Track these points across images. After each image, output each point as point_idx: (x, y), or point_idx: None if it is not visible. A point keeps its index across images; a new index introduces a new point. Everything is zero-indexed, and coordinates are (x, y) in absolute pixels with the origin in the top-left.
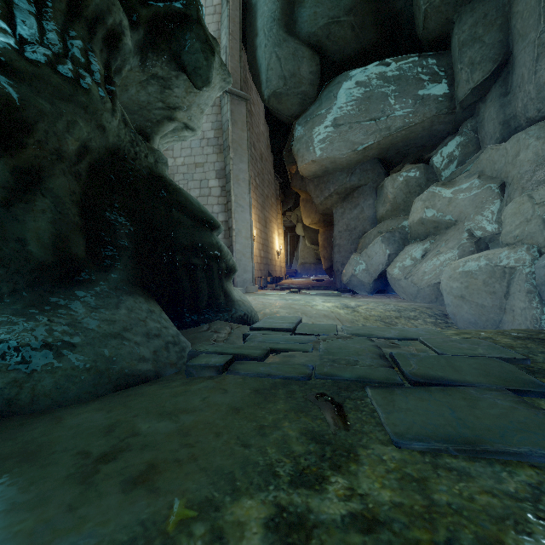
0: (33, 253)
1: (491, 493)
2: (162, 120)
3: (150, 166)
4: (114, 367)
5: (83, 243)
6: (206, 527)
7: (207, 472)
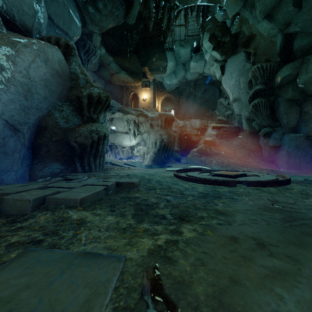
0: None
1: (105, 242)
2: None
3: None
4: None
5: None
6: (199, 231)
7: (212, 241)
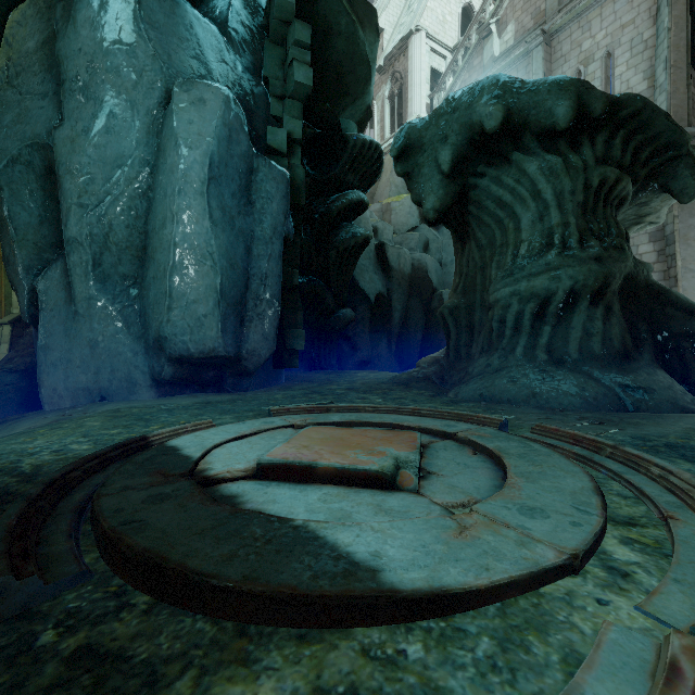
0: (615, 345)
1: None
2: (628, 227)
3: (645, 278)
4: (677, 403)
5: (630, 339)
6: None
7: None
